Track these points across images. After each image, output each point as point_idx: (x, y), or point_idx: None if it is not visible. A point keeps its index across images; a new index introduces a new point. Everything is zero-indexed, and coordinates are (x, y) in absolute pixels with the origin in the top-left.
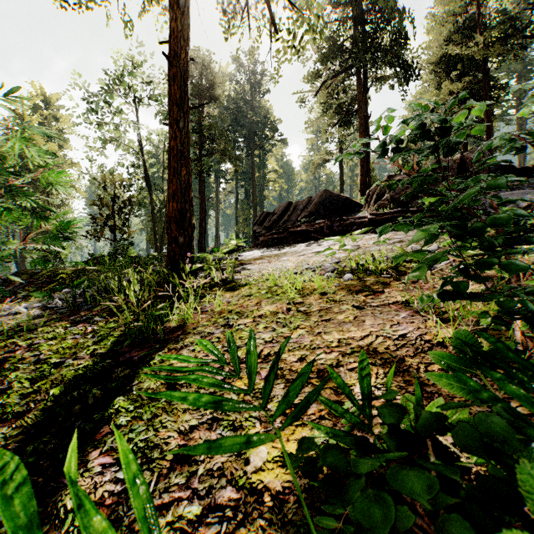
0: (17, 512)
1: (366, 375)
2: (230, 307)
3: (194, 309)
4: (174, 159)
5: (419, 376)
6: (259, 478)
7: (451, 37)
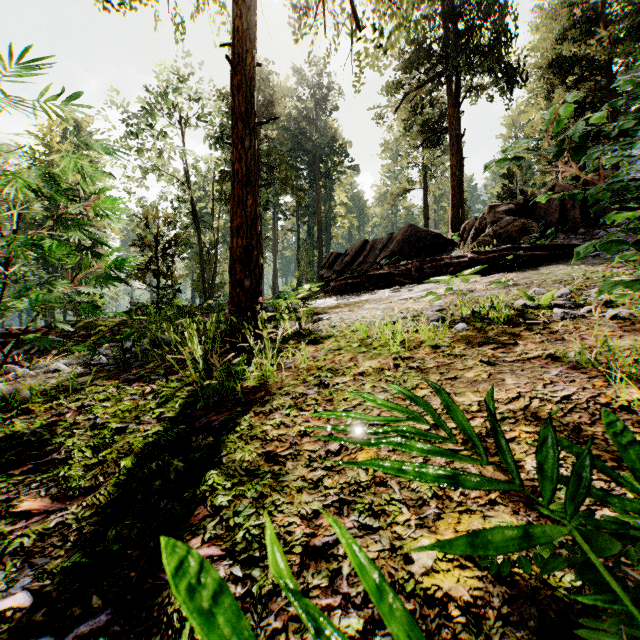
0: (225, 637)
1: (629, 442)
2: (319, 363)
3: (272, 366)
4: (239, 186)
5: (611, 450)
6: (435, 582)
7: (565, 35)
